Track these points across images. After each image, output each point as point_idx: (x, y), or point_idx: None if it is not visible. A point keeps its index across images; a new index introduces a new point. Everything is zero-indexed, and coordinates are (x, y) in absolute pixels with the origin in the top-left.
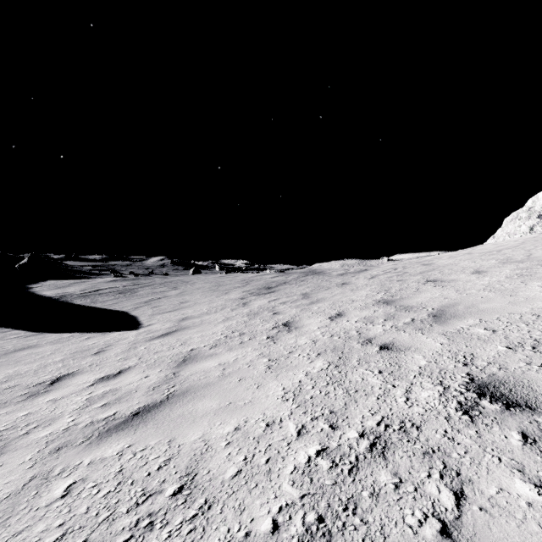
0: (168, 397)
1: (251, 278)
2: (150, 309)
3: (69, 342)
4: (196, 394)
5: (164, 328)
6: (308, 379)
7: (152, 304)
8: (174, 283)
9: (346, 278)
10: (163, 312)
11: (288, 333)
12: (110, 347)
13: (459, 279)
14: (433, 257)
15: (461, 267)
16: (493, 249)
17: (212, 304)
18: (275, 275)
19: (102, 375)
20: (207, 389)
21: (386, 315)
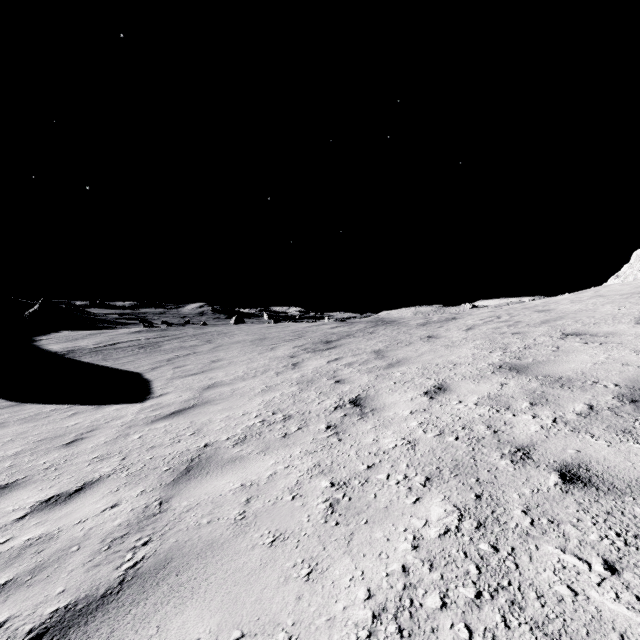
0: (122, 580)
1: (304, 328)
2: (171, 370)
3: (46, 420)
4: (180, 578)
5: (179, 400)
6: (424, 565)
7: (175, 363)
8: (210, 335)
9: (431, 329)
10: (187, 374)
11: (361, 419)
12: (93, 433)
13: (622, 332)
14: (542, 302)
15: (607, 313)
16: (635, 289)
17: (252, 364)
18: (335, 325)
19: (51, 493)
20: (205, 566)
21: (528, 393)
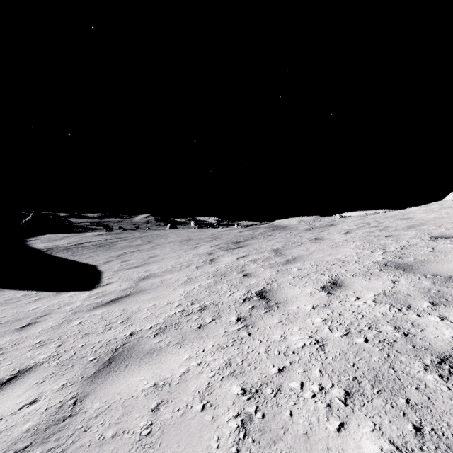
0: None
1: (220, 232)
2: (118, 263)
3: (14, 304)
4: None
5: (119, 289)
6: None
7: (122, 258)
8: (151, 237)
9: (316, 232)
10: (129, 267)
11: (267, 313)
12: (45, 317)
13: None
14: (399, 212)
15: None
16: None
17: (179, 259)
18: (242, 230)
19: None
20: None
21: (424, 292)
